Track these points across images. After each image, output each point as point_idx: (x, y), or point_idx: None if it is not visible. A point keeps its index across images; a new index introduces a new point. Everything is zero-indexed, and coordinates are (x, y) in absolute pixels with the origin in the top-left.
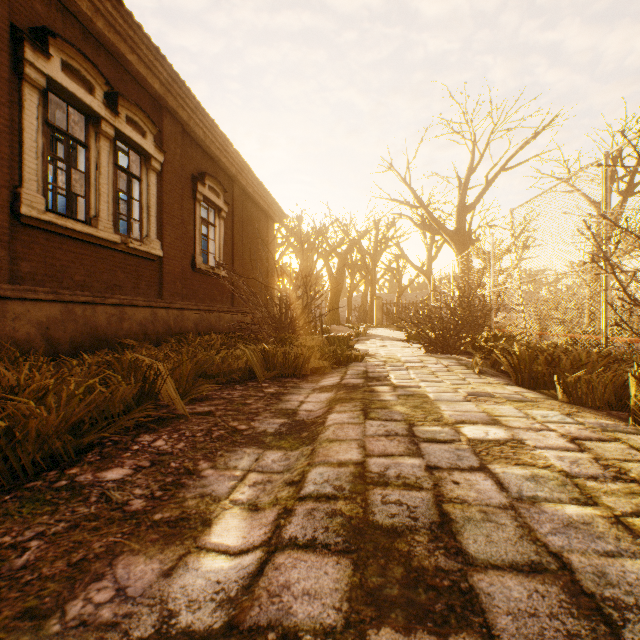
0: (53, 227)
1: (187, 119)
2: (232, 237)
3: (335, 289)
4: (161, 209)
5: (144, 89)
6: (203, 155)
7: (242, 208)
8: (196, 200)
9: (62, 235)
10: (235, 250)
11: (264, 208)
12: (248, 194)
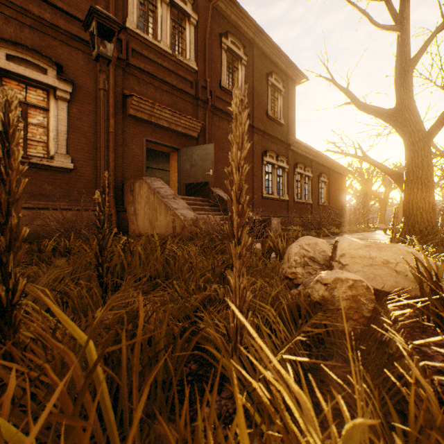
0: (297, 202)
1: (317, 160)
2: (328, 190)
3: (382, 205)
4: (311, 189)
5: (308, 159)
6: (320, 166)
7: (332, 177)
8: (318, 182)
9: (297, 203)
10: (329, 195)
11: (341, 173)
12: (334, 171)
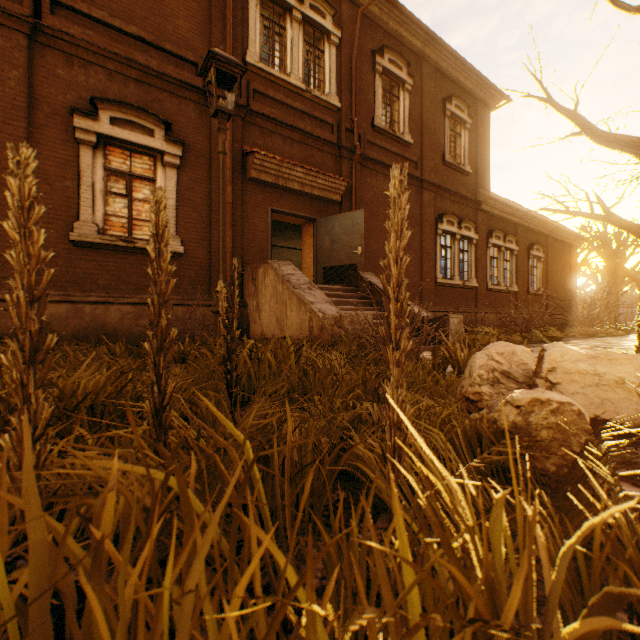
0: (491, 289)
1: (526, 224)
2: (545, 270)
3: None
4: (515, 270)
5: (510, 223)
6: (531, 233)
7: (552, 250)
8: (528, 259)
9: (492, 291)
10: (547, 277)
11: (567, 242)
12: (555, 239)
